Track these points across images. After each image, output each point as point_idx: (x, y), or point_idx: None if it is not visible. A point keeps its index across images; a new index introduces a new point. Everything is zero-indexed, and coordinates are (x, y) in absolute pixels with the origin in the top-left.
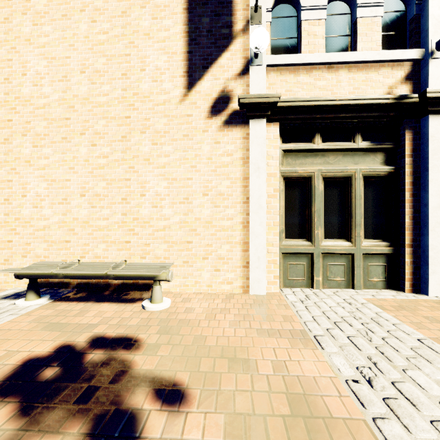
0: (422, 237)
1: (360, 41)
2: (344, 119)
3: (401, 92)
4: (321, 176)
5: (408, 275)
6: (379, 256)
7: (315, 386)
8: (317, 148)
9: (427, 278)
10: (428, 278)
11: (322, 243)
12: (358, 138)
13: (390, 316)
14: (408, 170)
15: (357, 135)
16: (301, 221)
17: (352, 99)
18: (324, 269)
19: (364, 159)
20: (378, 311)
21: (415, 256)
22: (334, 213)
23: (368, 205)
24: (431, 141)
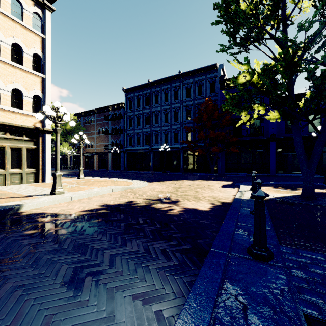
0: (45, 167)
1: (25, 107)
2: (19, 130)
3: (38, 125)
4: (9, 147)
5: (41, 178)
6: (32, 173)
7: (3, 193)
8: (7, 137)
9: (46, 178)
10: (46, 178)
11: (10, 170)
12: (24, 136)
13: (29, 186)
14: (41, 148)
15: (24, 135)
16: (0, 162)
17: (21, 125)
18: (11, 179)
19: (27, 143)
20: (27, 186)
21: (43, 172)
22: (15, 160)
23: (29, 157)
24: (46, 141)
